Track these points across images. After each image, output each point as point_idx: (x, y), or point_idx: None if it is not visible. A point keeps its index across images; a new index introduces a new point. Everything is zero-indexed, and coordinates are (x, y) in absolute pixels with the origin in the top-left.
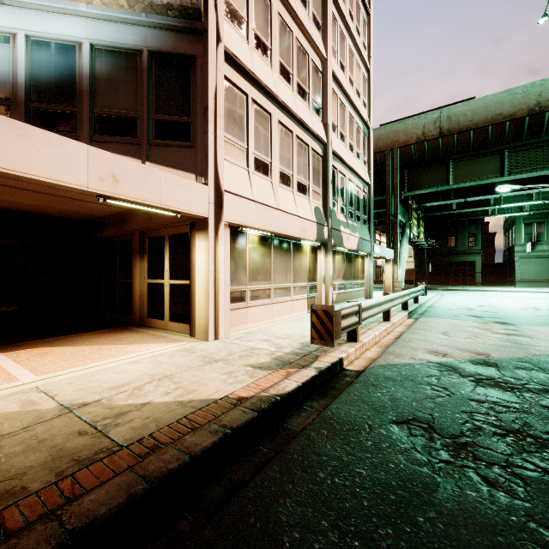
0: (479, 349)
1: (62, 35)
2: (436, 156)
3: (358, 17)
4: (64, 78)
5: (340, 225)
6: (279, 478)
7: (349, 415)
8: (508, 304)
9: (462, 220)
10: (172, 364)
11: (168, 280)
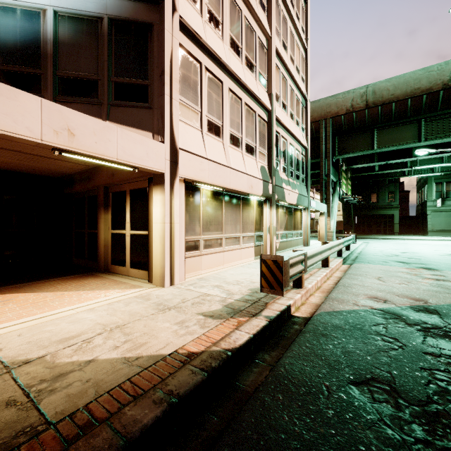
0: (416, 295)
1: (27, 2)
2: (362, 125)
3: (298, 4)
4: (29, 42)
5: (282, 182)
6: None
7: (304, 373)
8: (426, 250)
9: (383, 179)
10: (127, 312)
11: (129, 231)
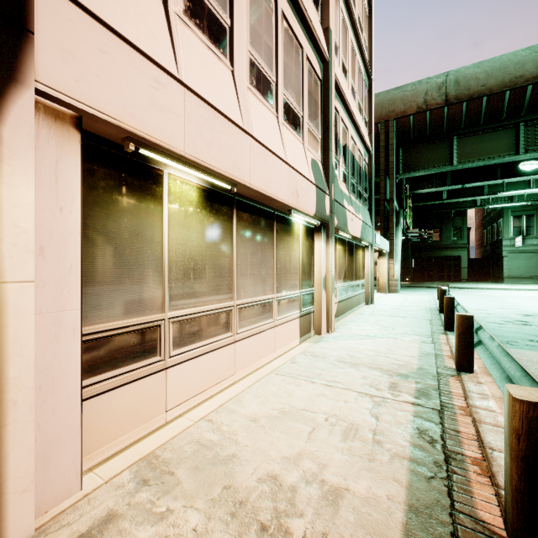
0: None
1: None
2: (438, 130)
3: None
4: None
5: (343, 198)
6: None
7: None
8: None
9: (447, 212)
10: None
11: None
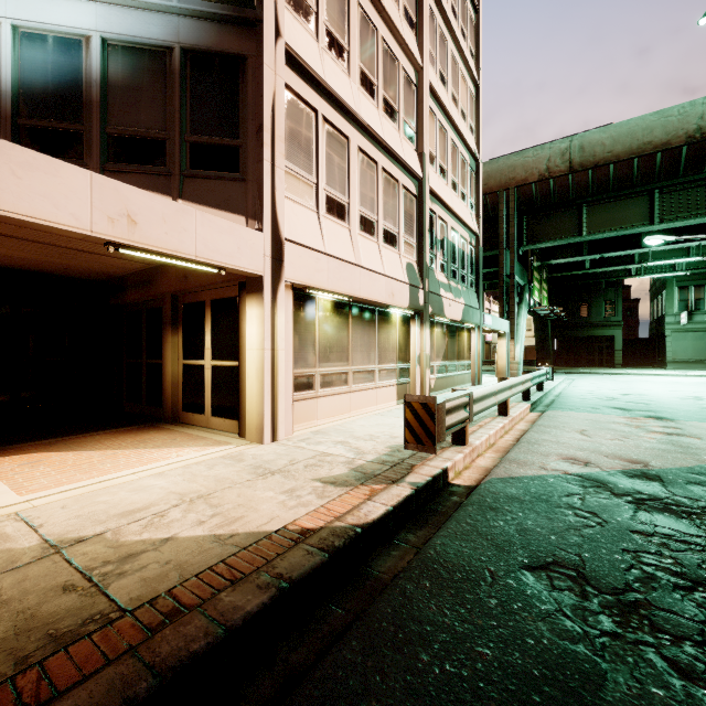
0: (633, 455)
1: (62, 26)
2: (564, 198)
3: (464, 15)
4: (66, 84)
5: (439, 287)
6: (360, 663)
7: (461, 556)
8: (660, 391)
9: (597, 282)
10: (211, 477)
11: (210, 361)
